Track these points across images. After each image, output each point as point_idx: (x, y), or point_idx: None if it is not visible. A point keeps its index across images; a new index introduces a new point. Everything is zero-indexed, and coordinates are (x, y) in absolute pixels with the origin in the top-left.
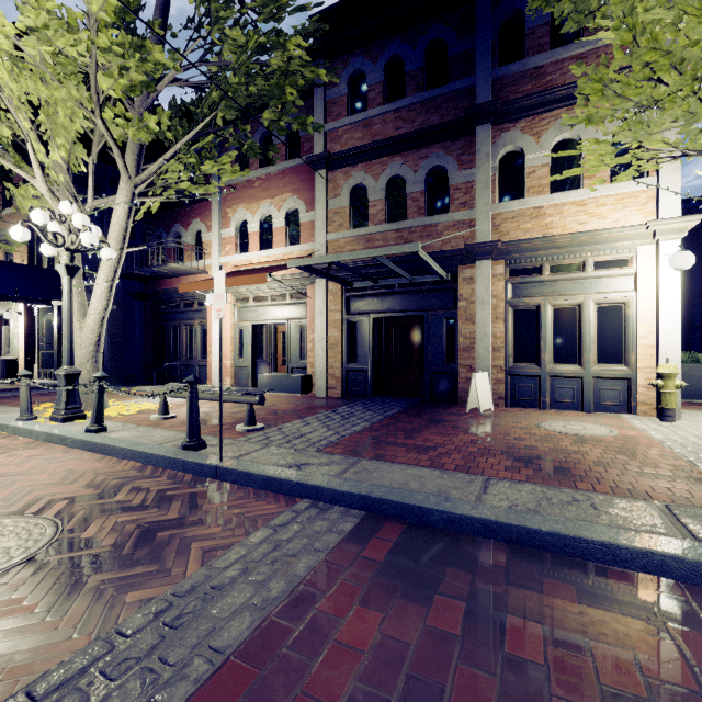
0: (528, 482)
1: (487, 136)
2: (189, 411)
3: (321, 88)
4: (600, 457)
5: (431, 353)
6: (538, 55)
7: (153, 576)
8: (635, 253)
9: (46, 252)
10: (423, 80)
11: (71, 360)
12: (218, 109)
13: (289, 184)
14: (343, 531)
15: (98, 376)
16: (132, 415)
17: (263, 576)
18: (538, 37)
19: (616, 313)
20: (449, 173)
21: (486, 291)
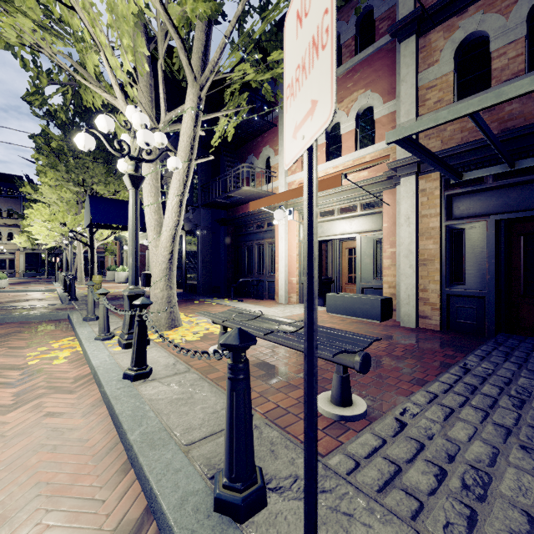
0: None
1: None
2: (228, 414)
3: None
4: None
5: None
6: None
7: None
8: None
9: (121, 168)
10: None
11: (136, 279)
12: None
13: (359, 80)
14: None
15: (137, 304)
16: (195, 340)
17: None
18: None
19: None
20: None
21: None
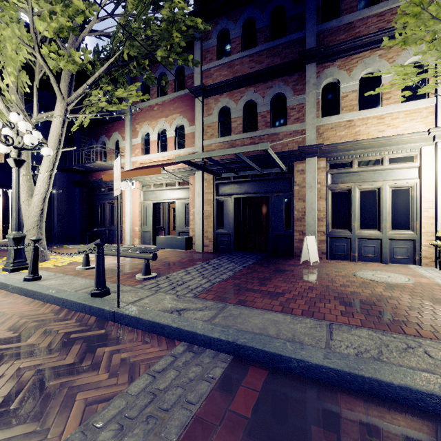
0: (362, 326)
1: (314, 71)
2: (96, 267)
3: (199, 41)
4: (410, 302)
5: (274, 222)
6: (349, 14)
7: (29, 439)
8: (419, 152)
9: (1, 150)
10: (269, 34)
11: (18, 227)
12: (124, 46)
13: (177, 108)
14: (214, 378)
15: (33, 239)
16: (64, 266)
17: (136, 439)
18: (349, 2)
19: (405, 194)
20: (287, 98)
21: (313, 179)
